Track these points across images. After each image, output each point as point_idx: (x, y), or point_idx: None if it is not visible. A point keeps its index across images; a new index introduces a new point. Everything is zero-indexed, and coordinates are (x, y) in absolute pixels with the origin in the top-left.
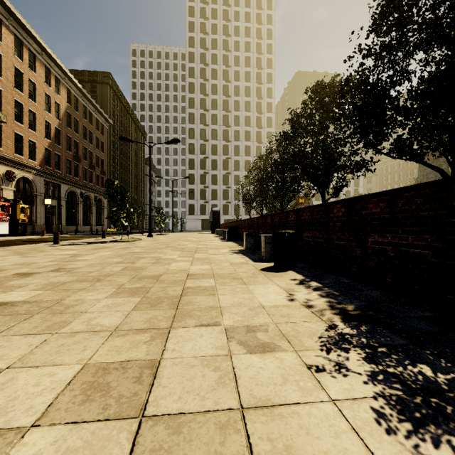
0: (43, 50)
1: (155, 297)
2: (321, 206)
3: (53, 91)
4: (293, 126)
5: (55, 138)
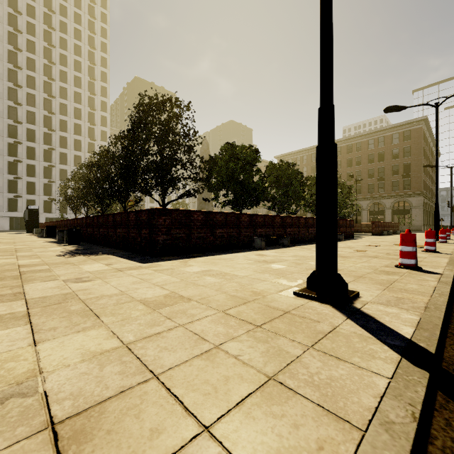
0: None
1: (3, 251)
2: (92, 217)
3: None
4: (98, 161)
5: None
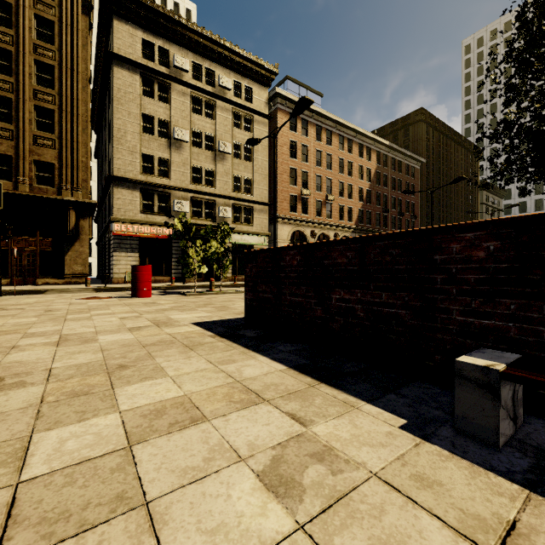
0: (357, 133)
1: None
2: None
3: (365, 160)
4: None
5: (367, 198)
